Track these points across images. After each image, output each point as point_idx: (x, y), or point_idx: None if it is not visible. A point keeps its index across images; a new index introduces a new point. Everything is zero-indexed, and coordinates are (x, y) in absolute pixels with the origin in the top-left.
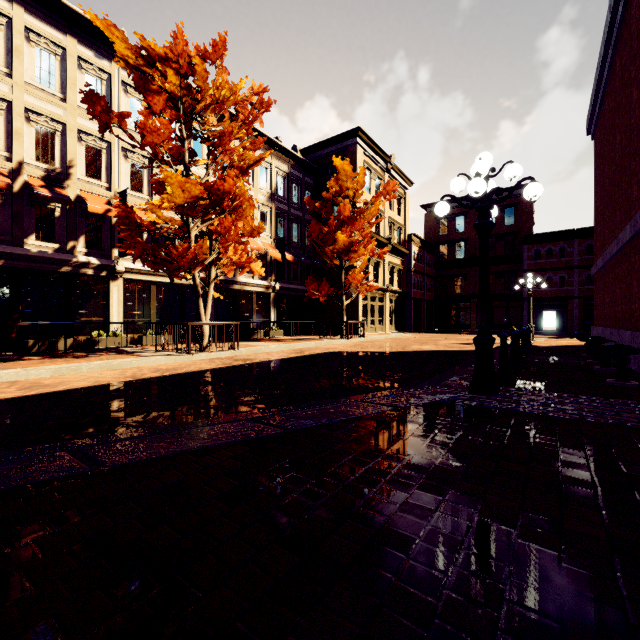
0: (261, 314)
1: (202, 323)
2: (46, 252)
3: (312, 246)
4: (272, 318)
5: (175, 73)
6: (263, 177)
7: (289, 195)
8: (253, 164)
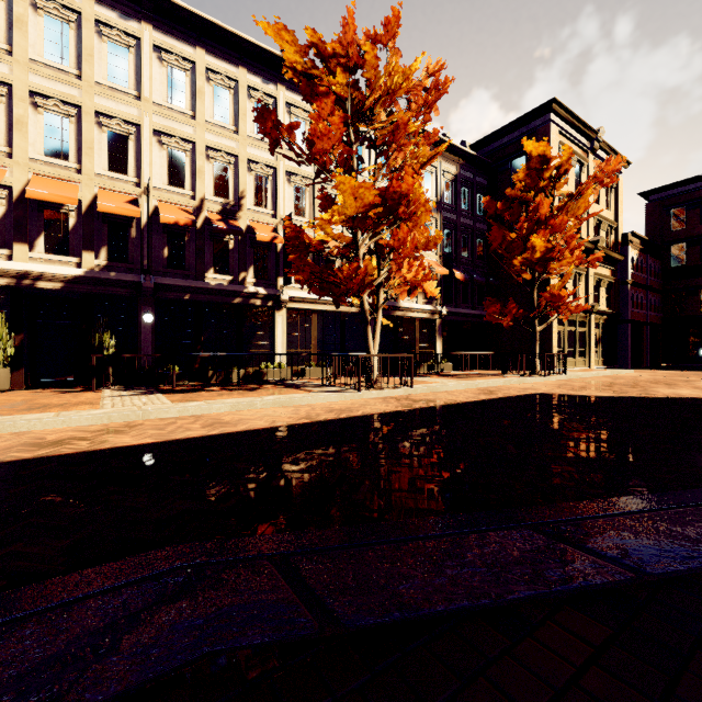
0: (425, 344)
1: (373, 355)
2: (222, 284)
3: (485, 261)
4: (438, 349)
5: (342, 70)
6: (427, 184)
7: (457, 201)
8: (426, 162)
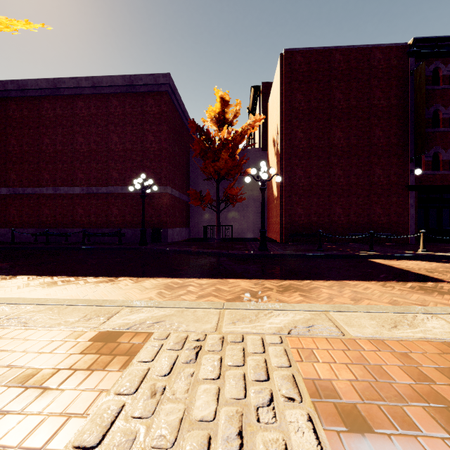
0: None
1: None
2: None
3: None
4: None
5: None
6: None
7: None
8: None
